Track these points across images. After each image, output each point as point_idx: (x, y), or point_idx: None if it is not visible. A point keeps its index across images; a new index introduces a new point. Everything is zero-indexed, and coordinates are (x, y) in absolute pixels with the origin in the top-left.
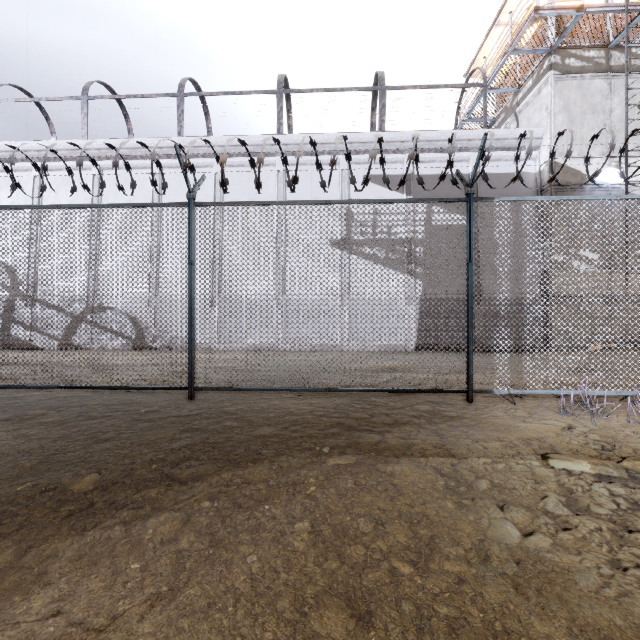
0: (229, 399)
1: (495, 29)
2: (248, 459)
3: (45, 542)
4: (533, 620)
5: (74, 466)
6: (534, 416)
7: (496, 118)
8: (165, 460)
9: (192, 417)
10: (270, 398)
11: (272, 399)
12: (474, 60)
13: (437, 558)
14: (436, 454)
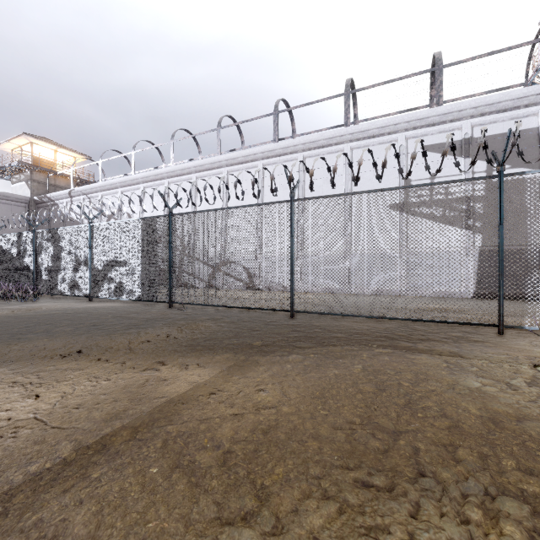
0: (314, 319)
1: None
2: (329, 344)
3: (253, 356)
4: (462, 402)
5: (249, 338)
6: None
7: None
8: (288, 340)
9: (295, 325)
10: (340, 320)
11: (342, 321)
12: None
13: (424, 384)
14: (449, 355)
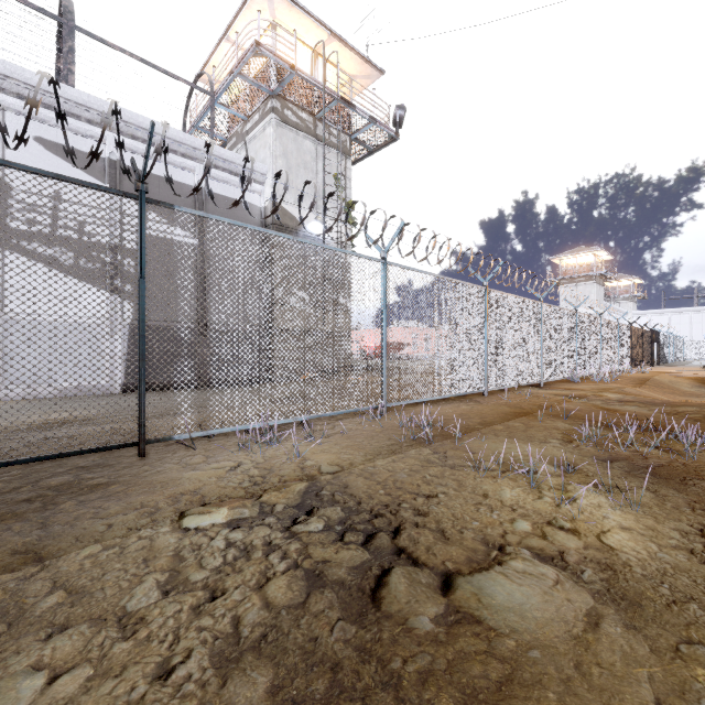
0: None
1: (226, 43)
2: None
3: None
4: None
5: None
6: (210, 460)
7: (229, 139)
8: None
9: None
10: None
11: None
12: (206, 65)
13: None
14: (4, 568)
